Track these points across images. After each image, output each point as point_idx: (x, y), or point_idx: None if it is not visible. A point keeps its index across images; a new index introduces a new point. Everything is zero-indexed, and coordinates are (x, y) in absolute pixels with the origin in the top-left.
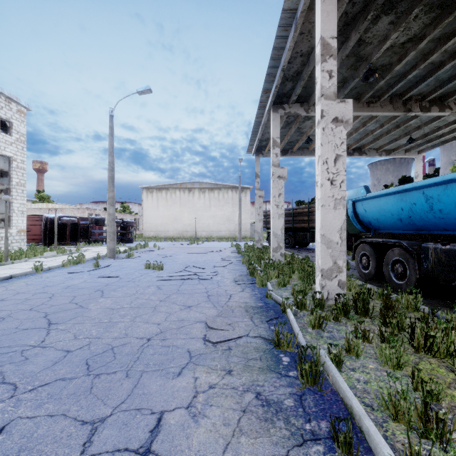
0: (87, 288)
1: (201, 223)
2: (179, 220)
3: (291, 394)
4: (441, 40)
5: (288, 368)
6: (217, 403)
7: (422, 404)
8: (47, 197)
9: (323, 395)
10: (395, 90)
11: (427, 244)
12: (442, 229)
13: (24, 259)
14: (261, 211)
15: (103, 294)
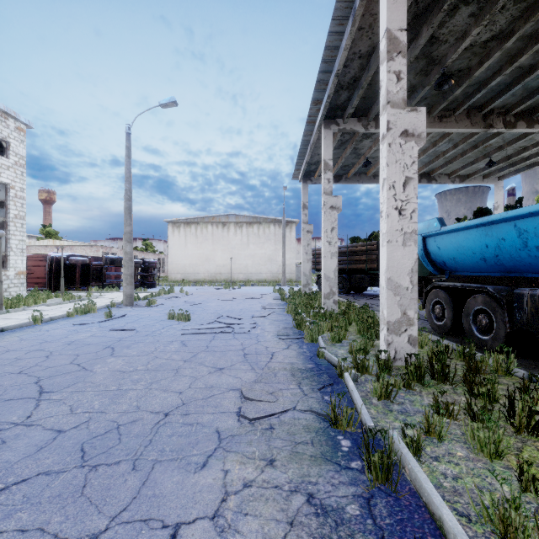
0: (95, 344)
1: (238, 263)
2: (211, 260)
3: (355, 496)
4: (532, 37)
5: (349, 457)
6: (254, 511)
7: (537, 512)
8: (54, 232)
9: (399, 498)
10: (473, 102)
11: (521, 290)
12: (538, 270)
13: (22, 308)
14: (309, 250)
15: (114, 352)
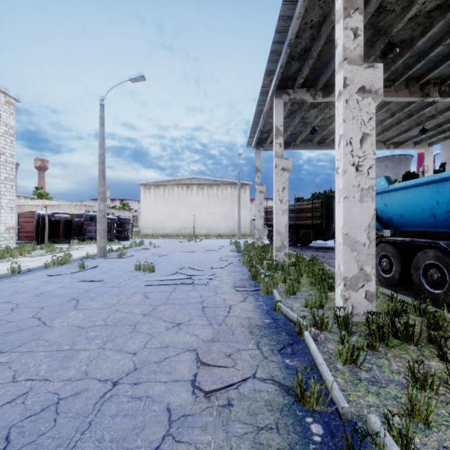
0: (62, 295)
1: (200, 220)
2: (177, 217)
3: None
4: None
5: None
6: None
7: None
8: (45, 193)
9: None
10: (411, 73)
11: None
12: None
13: (7, 259)
14: (261, 208)
15: (77, 305)
